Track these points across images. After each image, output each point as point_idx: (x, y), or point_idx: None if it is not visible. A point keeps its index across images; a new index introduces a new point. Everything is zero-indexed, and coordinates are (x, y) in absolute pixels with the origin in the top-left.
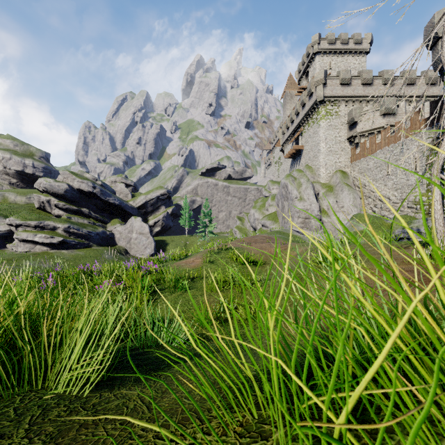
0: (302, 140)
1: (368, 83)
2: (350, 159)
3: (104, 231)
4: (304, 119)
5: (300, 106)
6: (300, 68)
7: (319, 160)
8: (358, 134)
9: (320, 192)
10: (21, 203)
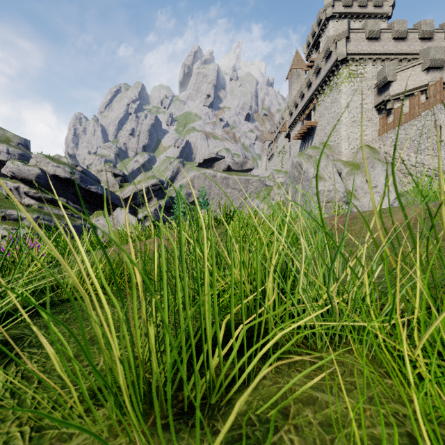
0: (316, 115)
1: (402, 36)
2: (378, 132)
3: (84, 223)
4: (319, 89)
5: (312, 74)
6: (309, 40)
7: (340, 134)
8: (391, 98)
9: (343, 171)
10: None
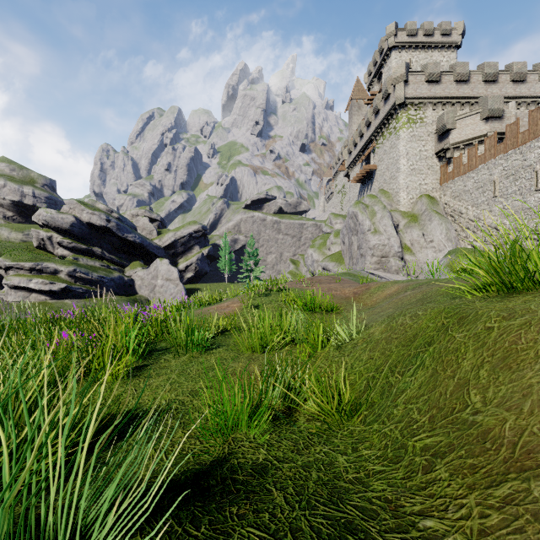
0: (375, 158)
1: (464, 79)
2: (439, 180)
3: (121, 276)
4: (378, 131)
5: (371, 114)
6: (370, 69)
7: (398, 182)
8: (451, 146)
9: (401, 223)
10: (16, 241)
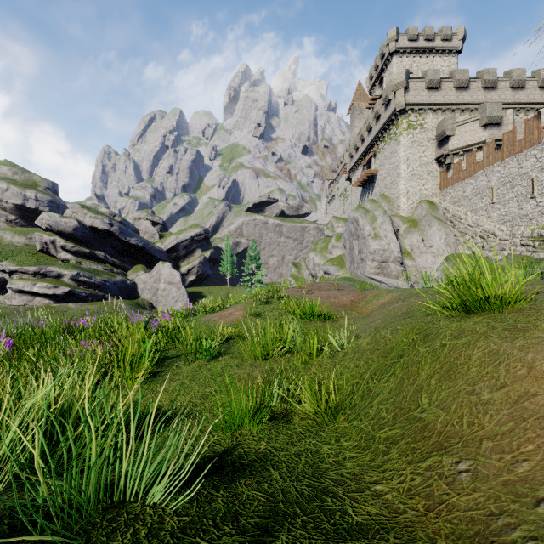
0: (376, 162)
1: (463, 86)
2: (439, 185)
3: (124, 280)
4: (379, 136)
5: (372, 119)
6: (371, 74)
7: (399, 188)
8: (450, 152)
9: (401, 228)
10: (19, 244)
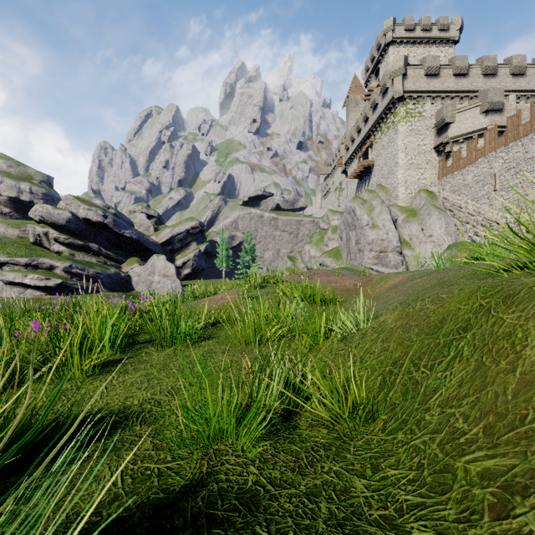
0: (373, 153)
1: (463, 73)
2: (437, 175)
3: (118, 272)
4: (376, 126)
5: (369, 109)
6: (367, 65)
7: (397, 177)
8: (450, 140)
9: (399, 217)
10: (12, 237)
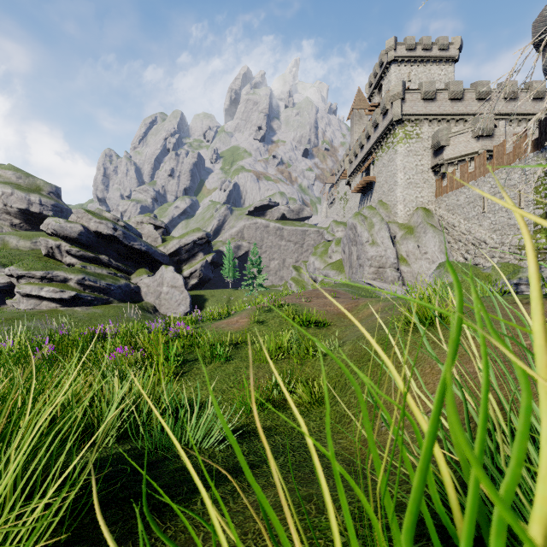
0: (374, 169)
1: (458, 97)
2: (434, 193)
3: (128, 283)
4: (377, 144)
5: (371, 127)
6: (371, 81)
7: (396, 195)
8: (445, 162)
9: (398, 234)
10: (24, 249)
